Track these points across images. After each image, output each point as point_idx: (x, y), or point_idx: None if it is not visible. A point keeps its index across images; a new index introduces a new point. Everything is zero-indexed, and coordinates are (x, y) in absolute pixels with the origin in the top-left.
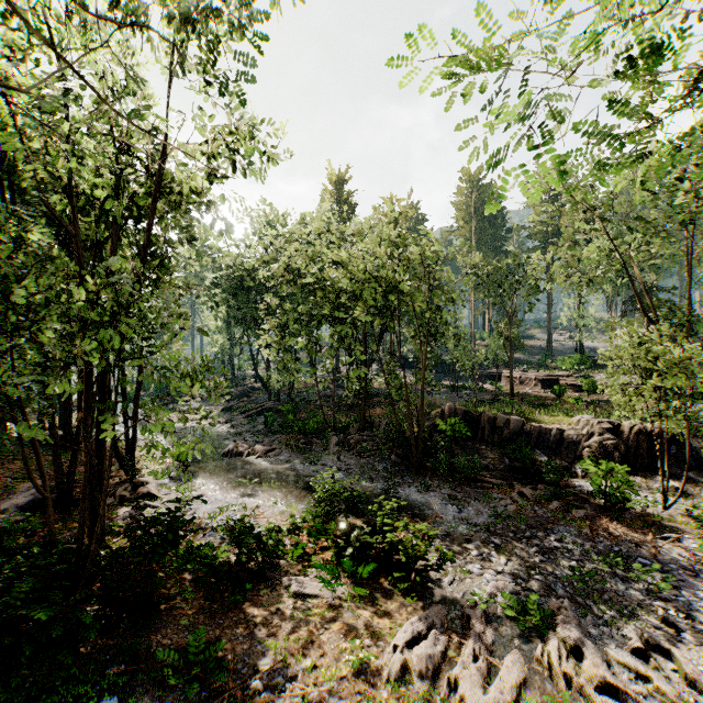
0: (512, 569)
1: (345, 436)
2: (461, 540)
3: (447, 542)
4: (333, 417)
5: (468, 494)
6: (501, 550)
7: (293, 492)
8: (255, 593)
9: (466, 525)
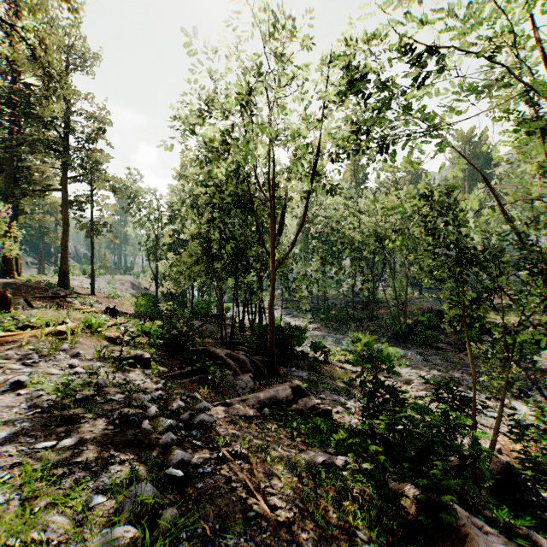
0: (443, 376)
1: (360, 323)
2: (420, 366)
3: (412, 366)
4: (353, 312)
5: (432, 353)
6: (440, 371)
7: (333, 344)
8: (324, 365)
9: (425, 362)
